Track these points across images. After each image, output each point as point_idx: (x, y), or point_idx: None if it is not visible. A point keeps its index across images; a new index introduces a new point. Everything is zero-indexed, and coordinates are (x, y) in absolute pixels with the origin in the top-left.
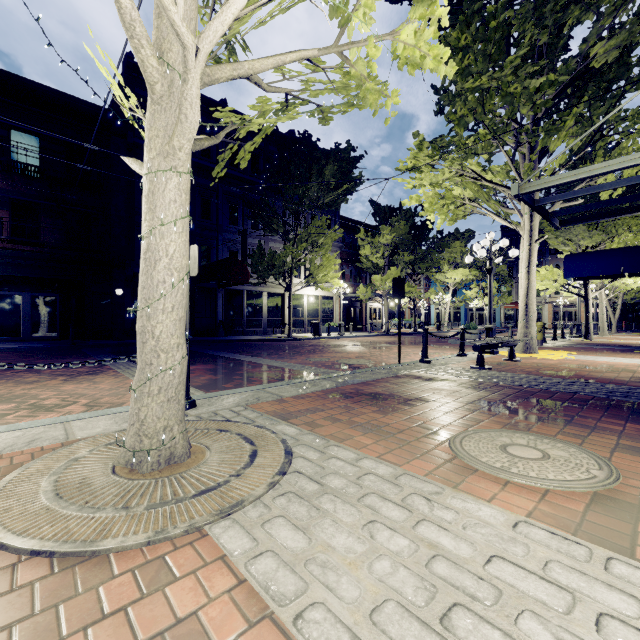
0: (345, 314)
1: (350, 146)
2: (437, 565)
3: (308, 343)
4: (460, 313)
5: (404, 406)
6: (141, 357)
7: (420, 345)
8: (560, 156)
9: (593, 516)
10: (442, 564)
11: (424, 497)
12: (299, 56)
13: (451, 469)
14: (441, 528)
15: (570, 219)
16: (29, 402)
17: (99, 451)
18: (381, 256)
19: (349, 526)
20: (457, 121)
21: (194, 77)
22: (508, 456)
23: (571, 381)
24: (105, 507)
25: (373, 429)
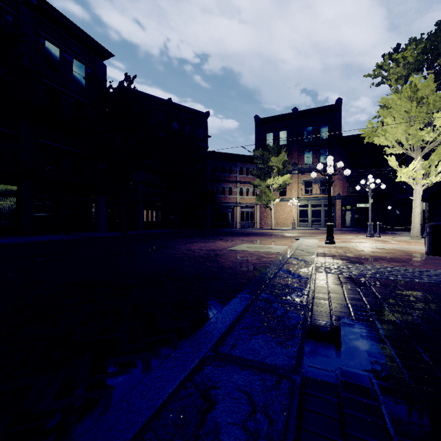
0: None
1: None
2: None
3: None
4: None
5: None
6: (412, 225)
7: None
8: None
9: None
10: None
11: None
12: None
13: None
14: None
15: None
16: None
17: (405, 239)
18: None
19: None
20: None
21: (421, 191)
22: None
23: None
24: (409, 240)
25: None
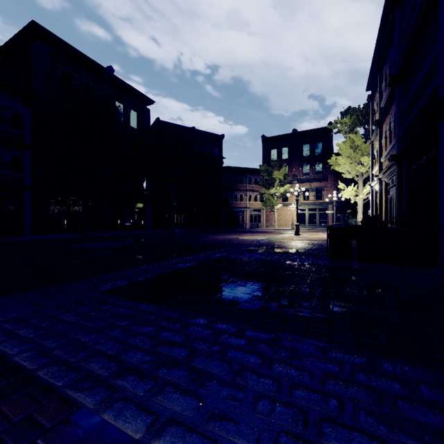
0: None
1: None
2: None
3: None
4: None
5: None
6: None
7: None
8: None
9: None
10: None
11: None
12: None
13: None
14: None
15: None
16: None
17: None
18: None
19: None
20: None
21: (360, 203)
22: None
23: None
24: None
25: None
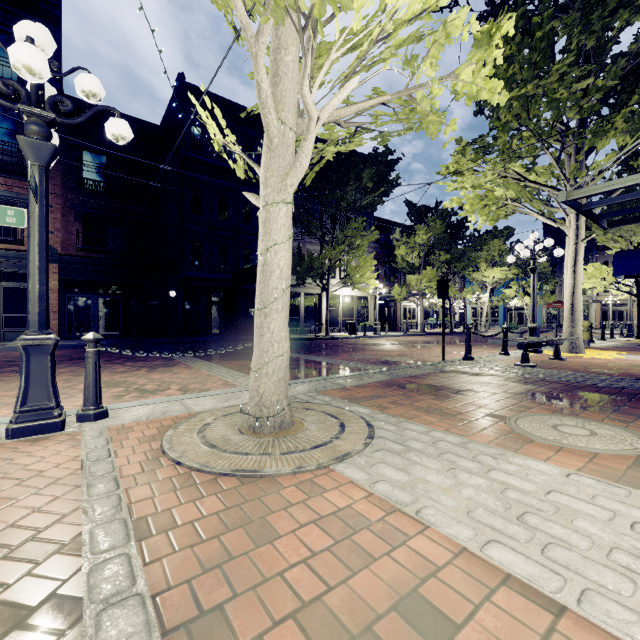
0: (379, 314)
1: (388, 150)
2: (509, 493)
3: (346, 342)
4: (498, 313)
5: (457, 395)
6: (259, 346)
7: (459, 344)
8: (608, 155)
9: (634, 474)
10: (513, 493)
11: (490, 456)
12: (376, 102)
13: (509, 441)
14: (508, 474)
15: (619, 220)
16: (133, 387)
17: (221, 420)
18: (417, 256)
19: (436, 470)
20: (501, 127)
21: (312, 137)
22: (559, 432)
23: (619, 378)
24: (251, 452)
25: (434, 412)
